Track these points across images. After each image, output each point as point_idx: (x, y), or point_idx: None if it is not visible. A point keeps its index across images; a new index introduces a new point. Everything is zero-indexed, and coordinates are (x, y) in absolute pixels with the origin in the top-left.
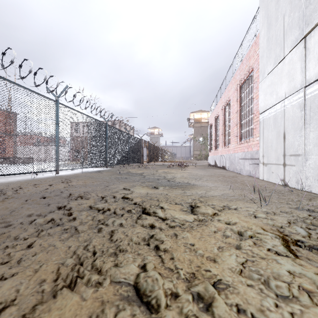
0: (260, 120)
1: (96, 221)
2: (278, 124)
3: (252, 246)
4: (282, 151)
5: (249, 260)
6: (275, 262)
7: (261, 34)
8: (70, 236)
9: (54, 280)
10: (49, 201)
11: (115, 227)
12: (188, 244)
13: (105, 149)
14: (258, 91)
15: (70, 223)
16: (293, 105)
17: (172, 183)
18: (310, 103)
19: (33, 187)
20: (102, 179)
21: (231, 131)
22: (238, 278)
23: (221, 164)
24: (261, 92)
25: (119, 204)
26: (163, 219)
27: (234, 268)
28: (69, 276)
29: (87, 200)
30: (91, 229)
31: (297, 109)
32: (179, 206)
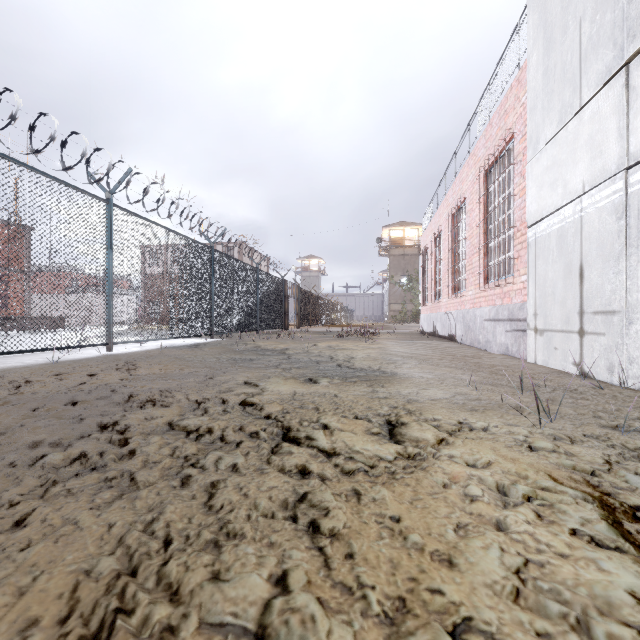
0: (528, 240)
1: (179, 460)
2: (569, 248)
3: (534, 522)
4: (577, 304)
5: (532, 562)
6: (594, 566)
7: (530, 62)
8: (118, 496)
9: (62, 621)
10: (84, 411)
11: (221, 475)
12: (386, 518)
13: (210, 300)
14: (524, 181)
15: (121, 465)
16: (601, 207)
17: (346, 370)
18: (639, 203)
19: (54, 380)
20: (202, 363)
21: (468, 263)
22: (513, 615)
23: (446, 331)
24: (531, 182)
25: (233, 418)
26: (328, 454)
27: (500, 585)
28: (98, 609)
29: (164, 409)
30: (167, 478)
31: (609, 215)
32: (362, 424)
